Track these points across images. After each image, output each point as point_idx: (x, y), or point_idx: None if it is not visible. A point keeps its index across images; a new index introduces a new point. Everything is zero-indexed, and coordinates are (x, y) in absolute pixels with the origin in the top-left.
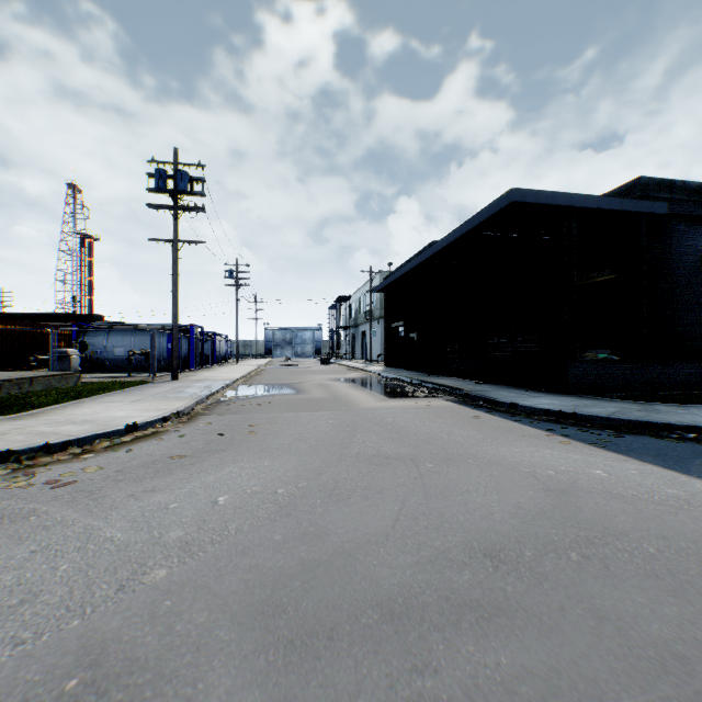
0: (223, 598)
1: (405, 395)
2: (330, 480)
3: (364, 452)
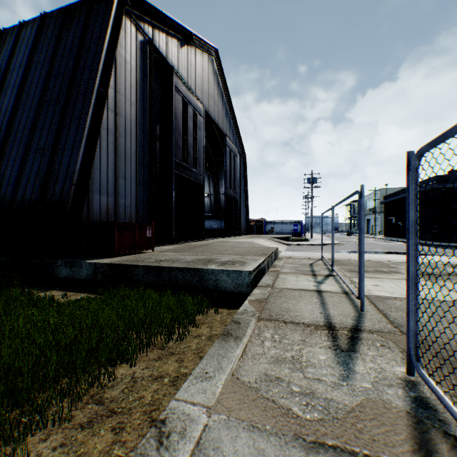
0: (377, 249)
1: (394, 243)
2: (382, 247)
3: (386, 246)
